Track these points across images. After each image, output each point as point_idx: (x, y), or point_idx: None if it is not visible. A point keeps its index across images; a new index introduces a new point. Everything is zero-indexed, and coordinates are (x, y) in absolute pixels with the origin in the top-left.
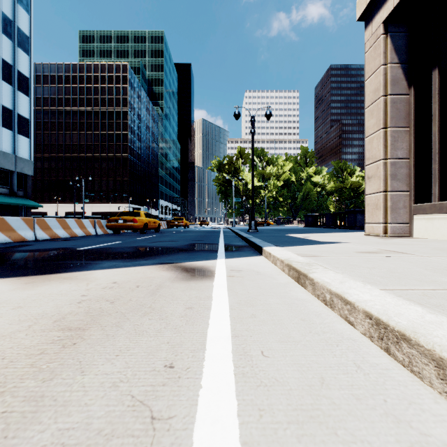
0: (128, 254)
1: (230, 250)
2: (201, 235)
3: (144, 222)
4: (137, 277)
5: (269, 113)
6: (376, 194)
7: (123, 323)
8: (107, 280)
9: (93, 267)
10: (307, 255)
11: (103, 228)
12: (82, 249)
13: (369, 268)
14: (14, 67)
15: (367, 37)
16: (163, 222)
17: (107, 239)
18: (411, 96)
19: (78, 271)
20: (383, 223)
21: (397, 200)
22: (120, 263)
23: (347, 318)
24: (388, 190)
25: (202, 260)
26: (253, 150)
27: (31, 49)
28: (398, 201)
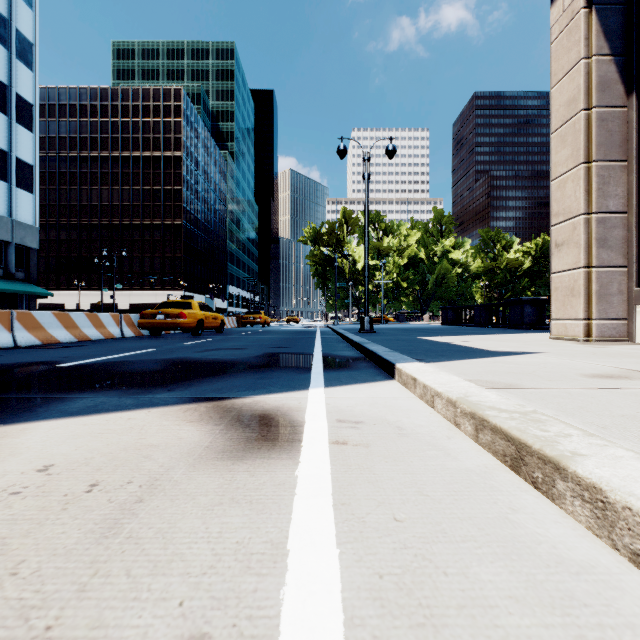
0: (144, 376)
1: (334, 367)
2: (286, 338)
3: (198, 318)
4: (117, 447)
5: (393, 148)
6: (571, 272)
7: None
8: (34, 458)
9: (46, 410)
10: (496, 386)
11: (133, 327)
12: (70, 365)
13: None
14: (10, 88)
15: (555, 16)
16: (232, 318)
17: (131, 346)
18: (631, 109)
19: (0, 424)
20: (585, 318)
21: (608, 282)
22: (111, 400)
23: None
24: (593, 264)
25: (279, 392)
26: (367, 206)
27: (36, 63)
28: (609, 283)
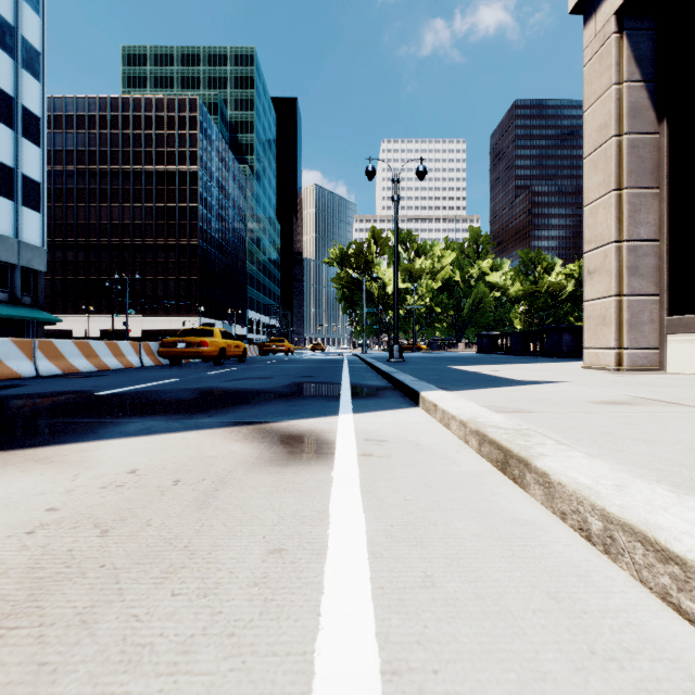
0: (181, 404)
1: (362, 395)
2: (312, 368)
3: (221, 346)
4: (183, 457)
5: (423, 169)
6: (602, 300)
7: (101, 612)
8: (119, 465)
9: (107, 432)
10: (506, 410)
11: (153, 356)
12: (104, 394)
13: (644, 442)
14: (16, 100)
15: (587, 39)
16: (253, 346)
17: (155, 375)
18: (662, 136)
19: (74, 442)
20: (616, 348)
21: (639, 310)
22: (160, 424)
23: (670, 596)
24: (624, 293)
25: (311, 417)
26: (396, 229)
27: (43, 73)
28: (641, 311)
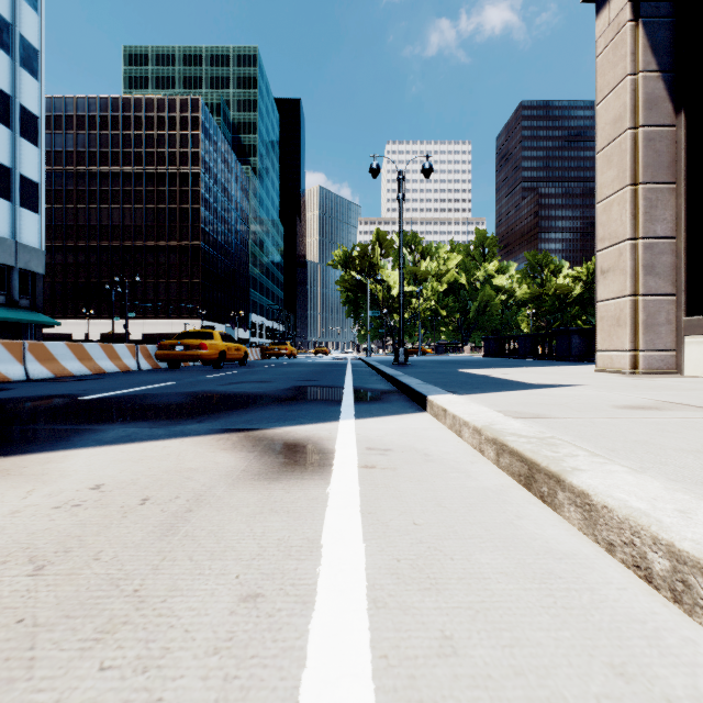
0: (170, 409)
1: (365, 400)
2: (314, 371)
3: (220, 349)
4: (159, 470)
5: (429, 167)
6: (617, 300)
7: None
8: (84, 479)
9: (81, 439)
10: (524, 416)
11: (150, 359)
12: (92, 398)
13: (689, 453)
14: (14, 99)
15: (601, 29)
16: (255, 349)
17: (151, 379)
18: (679, 129)
19: (41, 451)
20: (631, 350)
21: (656, 311)
22: (143, 430)
23: None
24: (640, 292)
25: (309, 423)
26: (401, 229)
27: (41, 71)
28: (657, 312)
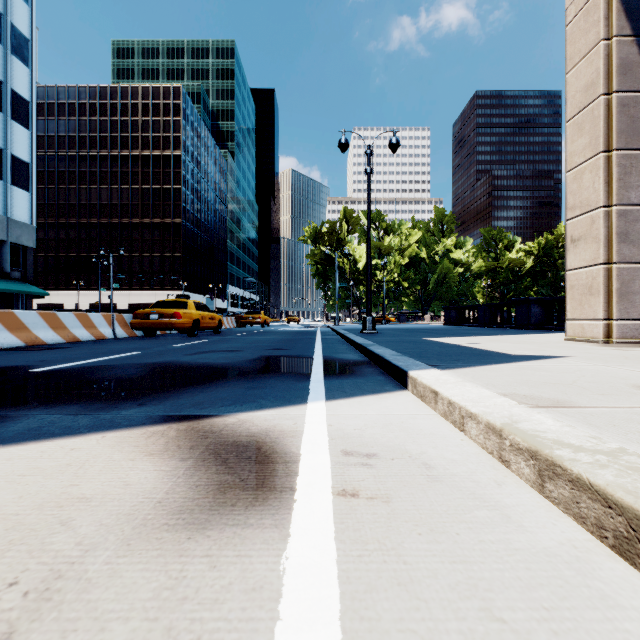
0: (117, 385)
1: (336, 373)
2: (285, 339)
3: (194, 318)
4: (31, 501)
5: (396, 141)
6: (589, 268)
7: None
8: None
9: None
10: (541, 403)
11: (127, 328)
12: (41, 371)
13: None
14: (5, 84)
15: None
16: (230, 318)
17: (120, 348)
18: None
19: None
20: (604, 319)
21: (630, 279)
22: (63, 419)
23: None
24: (614, 260)
25: (271, 408)
26: (369, 201)
27: (32, 59)
28: (631, 280)
